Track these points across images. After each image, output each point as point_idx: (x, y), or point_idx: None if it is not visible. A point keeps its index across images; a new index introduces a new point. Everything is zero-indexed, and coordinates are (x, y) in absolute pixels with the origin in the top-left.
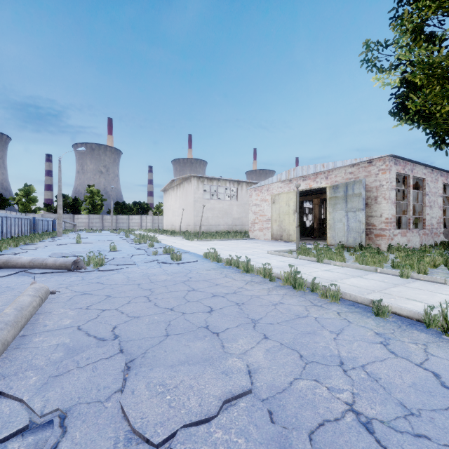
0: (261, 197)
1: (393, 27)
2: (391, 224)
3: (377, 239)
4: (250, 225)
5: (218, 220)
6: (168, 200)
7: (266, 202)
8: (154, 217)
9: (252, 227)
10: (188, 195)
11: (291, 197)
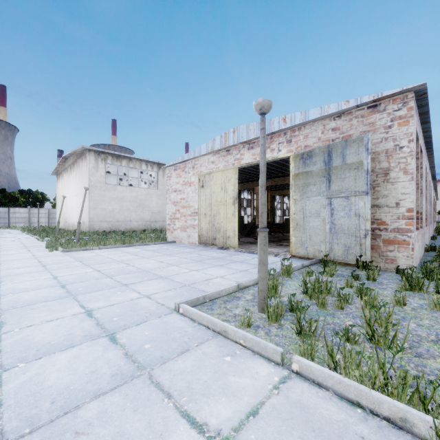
0: (184, 179)
1: None
2: (414, 220)
3: (388, 249)
4: (169, 221)
5: (129, 214)
6: (60, 186)
7: (192, 186)
8: (51, 211)
9: (172, 225)
10: (82, 178)
11: (229, 177)
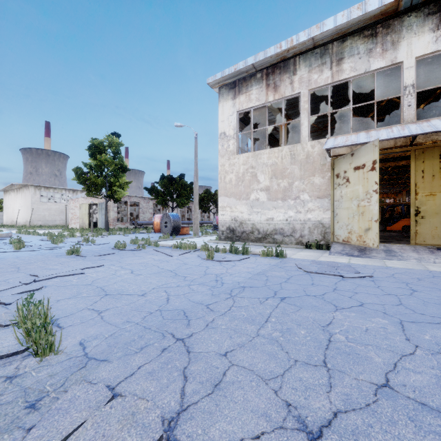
0: (75, 205)
1: (73, 170)
2: (114, 220)
3: (110, 226)
4: (70, 221)
5: (55, 217)
6: (8, 199)
7: (77, 208)
8: None
9: (71, 222)
10: (27, 198)
11: (87, 206)
